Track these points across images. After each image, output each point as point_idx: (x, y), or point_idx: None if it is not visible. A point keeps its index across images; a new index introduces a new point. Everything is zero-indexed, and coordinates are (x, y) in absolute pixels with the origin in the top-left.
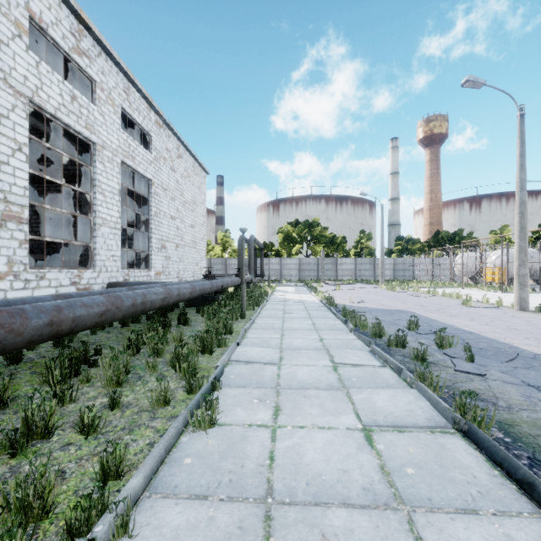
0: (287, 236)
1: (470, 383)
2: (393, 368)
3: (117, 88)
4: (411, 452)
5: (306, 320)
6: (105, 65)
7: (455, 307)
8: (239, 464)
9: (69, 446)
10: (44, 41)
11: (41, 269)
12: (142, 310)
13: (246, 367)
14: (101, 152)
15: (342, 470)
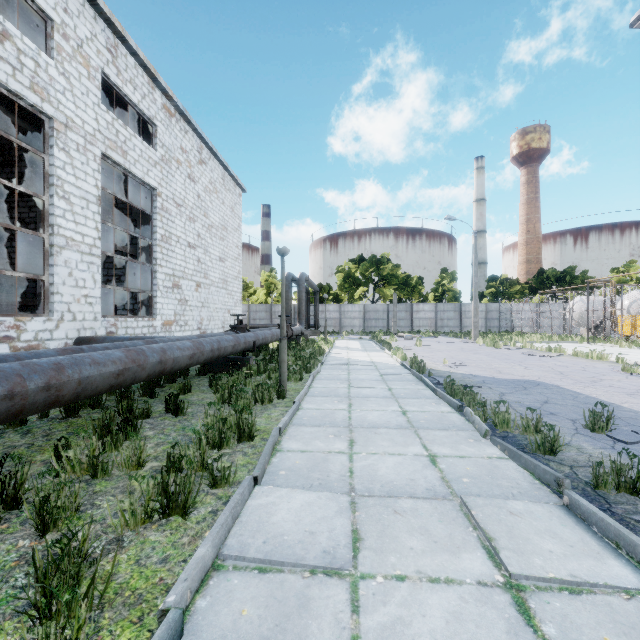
0: (349, 276)
1: None
2: None
3: (93, 41)
4: None
5: (388, 403)
6: None
7: (614, 375)
8: None
9: None
10: None
11: None
12: (49, 402)
13: (259, 588)
14: (64, 134)
15: None
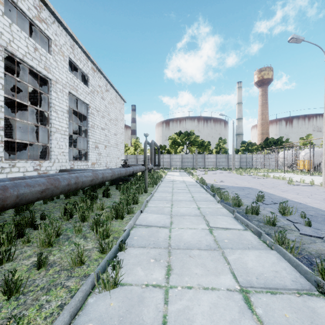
0: (174, 141)
1: (314, 244)
2: (253, 232)
3: (65, 45)
4: (288, 318)
5: (187, 194)
6: (57, 29)
7: (283, 185)
8: None
9: None
10: (18, 13)
11: (13, 160)
12: (75, 188)
13: (146, 230)
14: (55, 85)
15: None
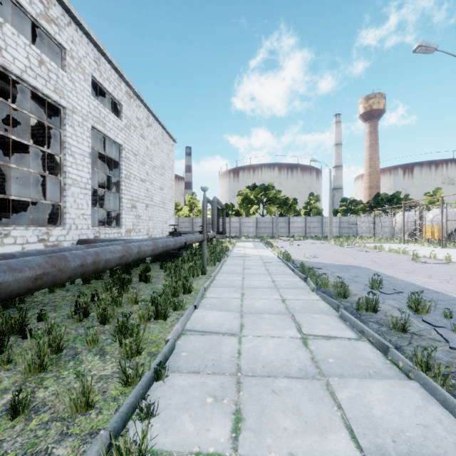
0: (246, 198)
1: None
2: (373, 343)
3: (87, 57)
4: None
5: (265, 277)
6: (75, 35)
7: (406, 262)
8: None
9: None
10: (16, 11)
11: (6, 226)
12: (94, 270)
13: (202, 339)
14: (71, 116)
15: None
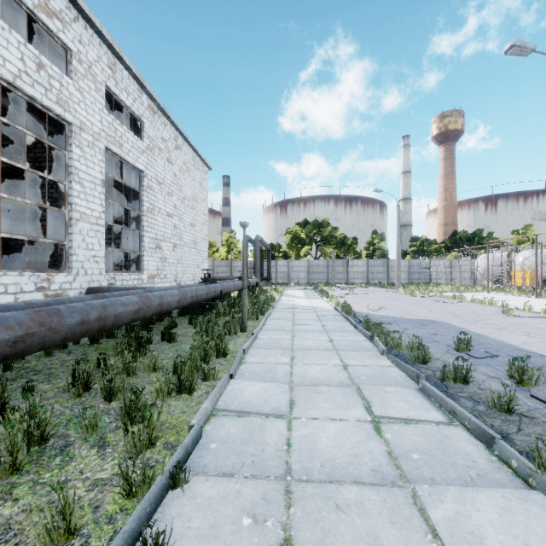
0: (295, 237)
1: None
2: (470, 430)
3: (99, 62)
4: None
5: (321, 335)
6: (83, 33)
7: (494, 316)
8: None
9: None
10: (9, 3)
11: None
12: (100, 328)
13: (238, 422)
14: (79, 134)
15: None
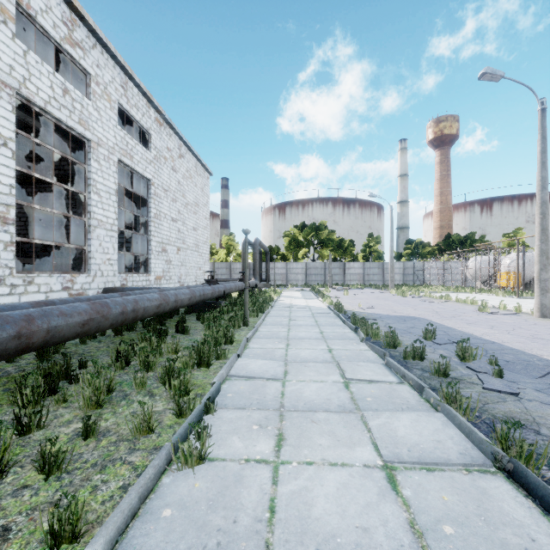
0: (293, 239)
1: (503, 404)
2: (412, 386)
3: (113, 82)
4: (446, 501)
5: (313, 328)
6: (100, 58)
7: (471, 313)
8: (231, 518)
9: (24, 490)
10: (35, 32)
11: (30, 273)
12: (133, 318)
13: (246, 383)
14: (96, 150)
15: (362, 528)
